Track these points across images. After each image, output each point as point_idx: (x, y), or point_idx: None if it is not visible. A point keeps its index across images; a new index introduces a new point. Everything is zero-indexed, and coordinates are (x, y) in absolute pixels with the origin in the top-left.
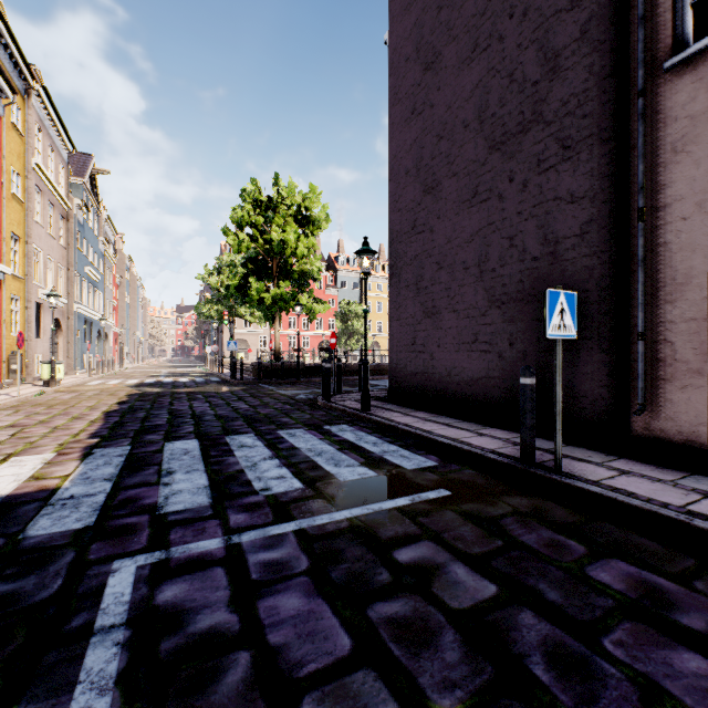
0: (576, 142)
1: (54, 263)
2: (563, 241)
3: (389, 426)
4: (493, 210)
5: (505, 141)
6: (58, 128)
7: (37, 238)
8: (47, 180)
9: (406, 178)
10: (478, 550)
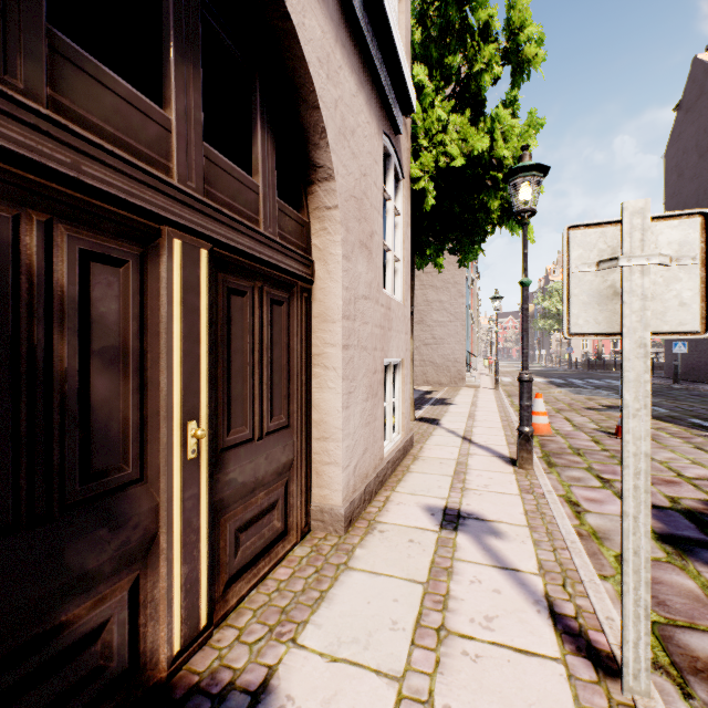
0: None
1: None
2: None
3: None
4: None
5: None
6: None
7: None
8: None
9: None
10: None
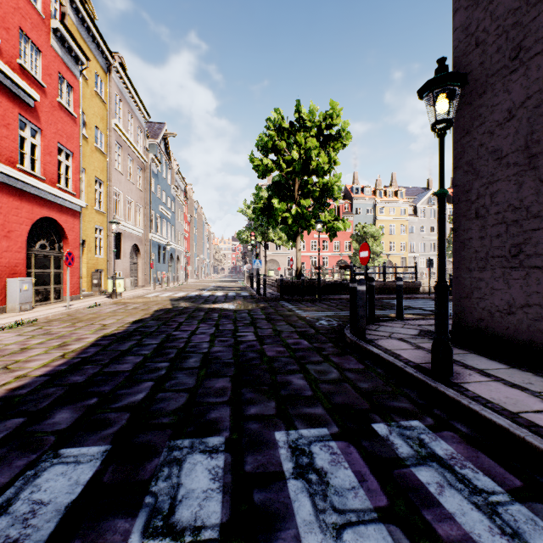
0: None
1: (133, 203)
2: None
3: None
4: None
5: None
6: (135, 100)
7: (117, 182)
8: (125, 138)
9: None
10: None
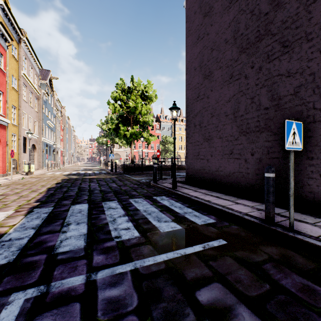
0: (291, 42)
1: (32, 119)
2: (283, 98)
3: (187, 197)
4: (242, 84)
5: (248, 47)
6: (34, 58)
7: (24, 107)
8: (28, 81)
9: (194, 72)
10: (254, 293)
